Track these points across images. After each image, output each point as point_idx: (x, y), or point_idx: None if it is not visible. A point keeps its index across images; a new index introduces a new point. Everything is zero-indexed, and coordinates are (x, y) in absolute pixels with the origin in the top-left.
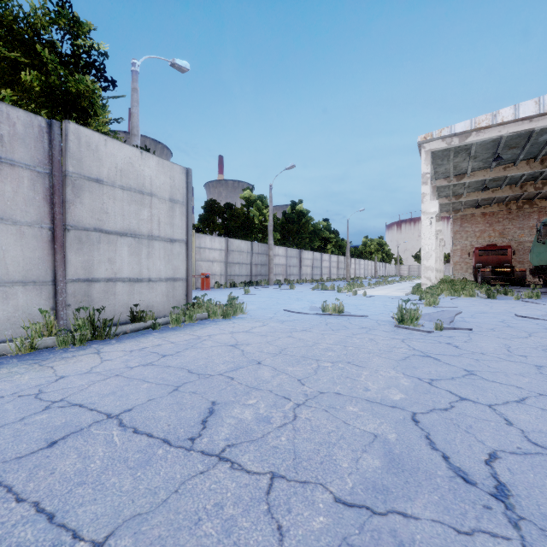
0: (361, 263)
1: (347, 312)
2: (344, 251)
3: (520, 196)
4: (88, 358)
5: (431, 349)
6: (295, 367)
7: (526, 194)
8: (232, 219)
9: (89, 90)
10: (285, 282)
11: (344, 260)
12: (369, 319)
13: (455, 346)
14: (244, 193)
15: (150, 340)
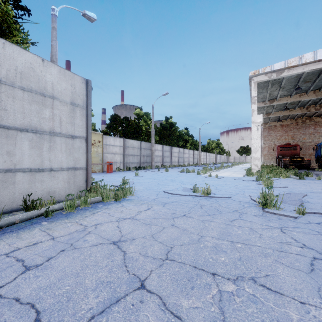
0: (207, 155)
1: (212, 193)
2: (197, 148)
3: (305, 114)
4: None
5: None
6: (190, 296)
7: (308, 113)
8: (128, 126)
9: (3, 11)
10: (162, 167)
11: (197, 153)
12: (233, 200)
13: None
14: (136, 111)
15: (32, 235)
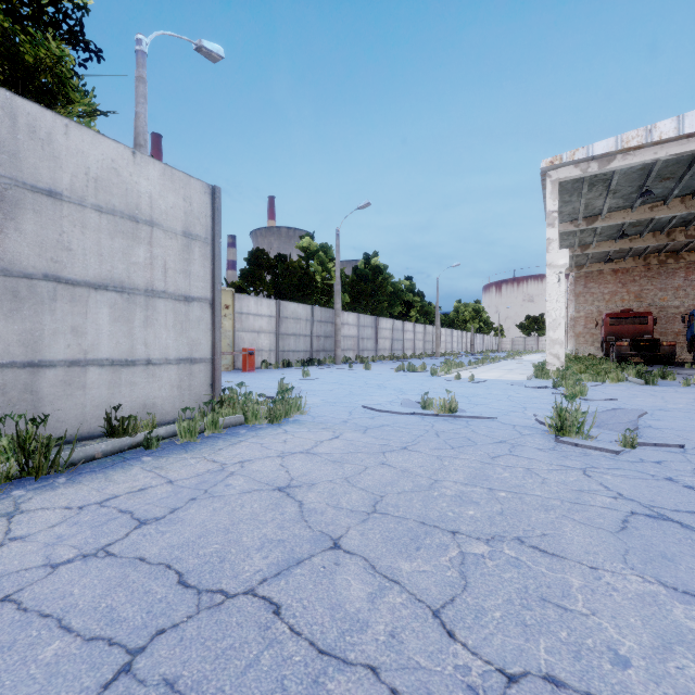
0: (454, 335)
1: (460, 410)
2: (432, 319)
3: (664, 247)
4: None
5: (654, 498)
6: (414, 558)
7: (672, 244)
8: (285, 275)
9: (53, 57)
10: (357, 360)
11: (433, 330)
12: (500, 423)
13: (691, 487)
14: (301, 241)
15: (131, 476)
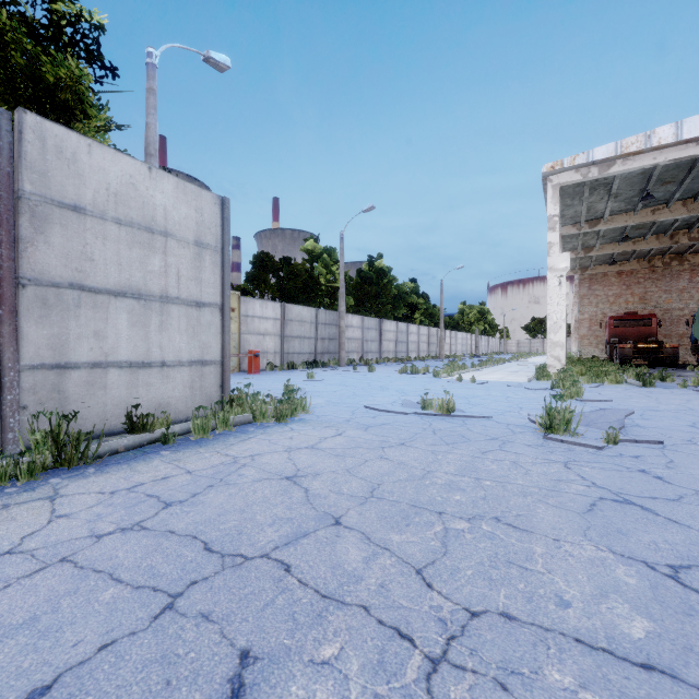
0: (459, 337)
1: (458, 410)
2: (437, 321)
3: (668, 249)
4: (28, 512)
5: (624, 486)
6: (403, 532)
7: (676, 247)
8: (290, 278)
9: (73, 77)
10: (361, 362)
11: (437, 332)
12: (495, 422)
13: (660, 478)
14: (306, 244)
15: (153, 467)
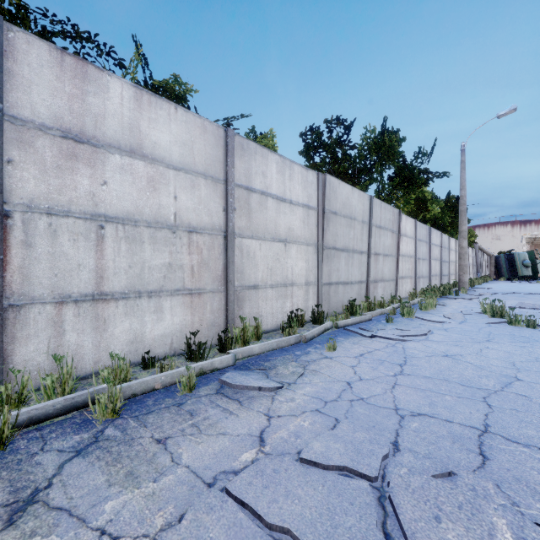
0: None
1: None
2: None
3: None
4: None
5: None
6: None
7: None
8: None
9: None
10: None
11: None
12: None
13: None
14: None
15: None
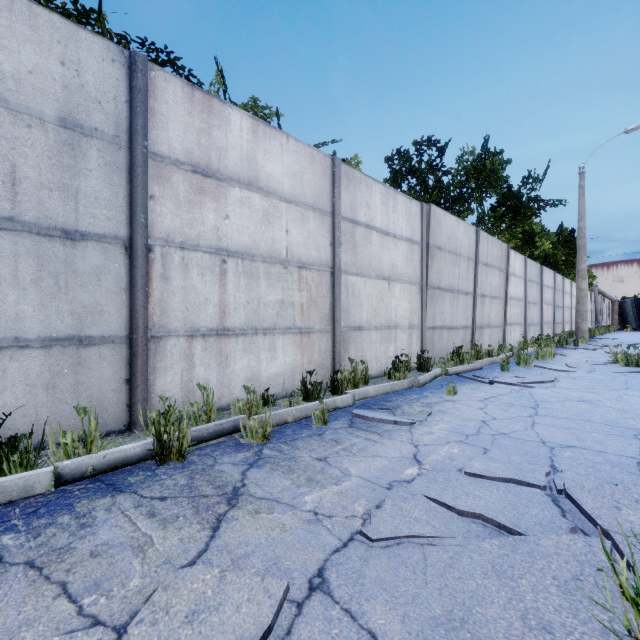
0: None
1: None
2: None
3: None
4: None
5: None
6: None
7: None
8: None
9: None
10: None
11: None
12: None
13: None
14: None
15: None
